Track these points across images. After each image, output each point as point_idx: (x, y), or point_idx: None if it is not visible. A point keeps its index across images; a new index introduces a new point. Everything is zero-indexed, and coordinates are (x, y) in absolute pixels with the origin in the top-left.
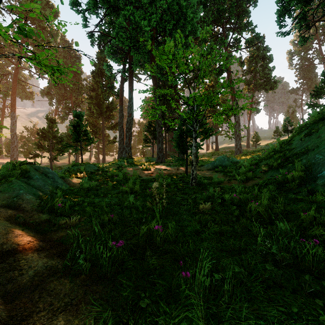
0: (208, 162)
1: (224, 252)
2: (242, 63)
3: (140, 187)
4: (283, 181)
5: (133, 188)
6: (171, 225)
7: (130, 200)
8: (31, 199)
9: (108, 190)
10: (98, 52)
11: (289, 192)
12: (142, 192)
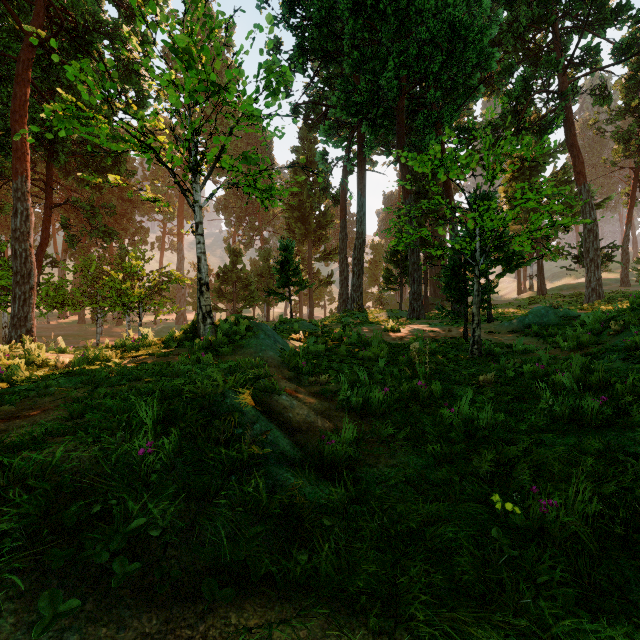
0: (512, 318)
1: (498, 412)
2: (607, 98)
3: (388, 354)
4: (632, 346)
5: (379, 354)
6: (437, 384)
7: (380, 365)
8: (274, 356)
9: (342, 356)
10: (301, 128)
11: (634, 362)
12: (391, 360)
